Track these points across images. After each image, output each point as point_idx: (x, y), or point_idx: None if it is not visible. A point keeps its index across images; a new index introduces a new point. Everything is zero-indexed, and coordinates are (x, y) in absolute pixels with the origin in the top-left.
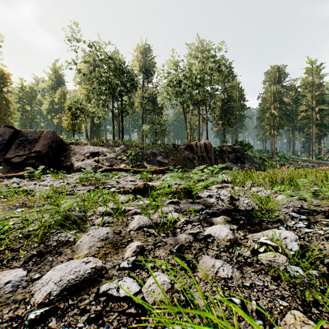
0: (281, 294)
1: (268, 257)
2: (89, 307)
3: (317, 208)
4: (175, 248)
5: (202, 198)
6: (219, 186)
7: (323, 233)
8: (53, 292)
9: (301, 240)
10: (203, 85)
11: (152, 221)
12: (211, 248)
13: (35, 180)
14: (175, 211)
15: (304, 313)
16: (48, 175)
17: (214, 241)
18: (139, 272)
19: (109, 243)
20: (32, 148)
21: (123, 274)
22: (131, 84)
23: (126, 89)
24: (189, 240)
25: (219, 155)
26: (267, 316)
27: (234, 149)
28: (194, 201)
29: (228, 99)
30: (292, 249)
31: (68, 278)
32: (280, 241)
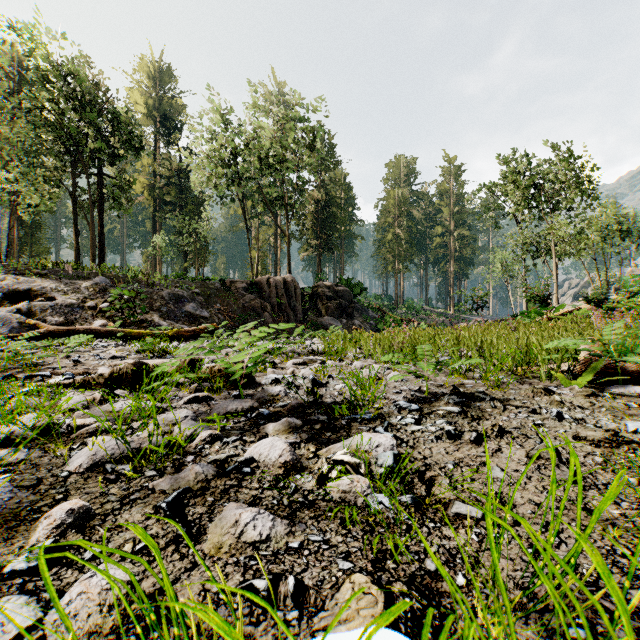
0: (347, 550)
1: (342, 485)
2: None
3: (440, 390)
4: (168, 499)
5: (262, 385)
6: (300, 362)
7: (435, 430)
8: None
9: (403, 446)
10: (281, 168)
11: (129, 447)
12: (247, 485)
13: None
14: (195, 417)
15: (373, 575)
16: None
17: (257, 470)
18: (55, 575)
19: None
20: None
21: (7, 589)
22: (124, 141)
23: (112, 151)
24: (205, 477)
25: (310, 303)
26: (310, 599)
27: (336, 292)
28: (244, 394)
29: (327, 201)
30: (383, 463)
31: None
32: (365, 454)
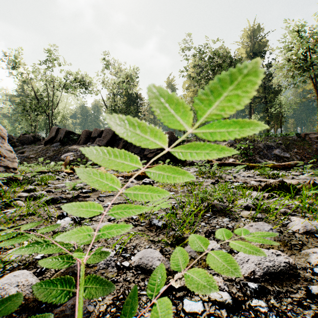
0: None
1: None
2: (305, 303)
3: None
4: None
5: None
6: None
7: None
8: (256, 272)
9: None
10: None
11: None
12: None
13: None
14: None
15: None
16: None
17: None
18: None
19: (279, 241)
20: None
21: None
22: None
23: None
24: None
25: None
26: None
27: None
28: None
29: None
30: None
31: (266, 264)
32: None
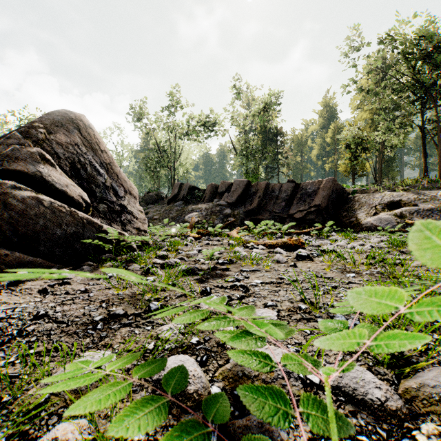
0: None
1: None
2: None
3: None
4: None
5: None
6: None
7: None
8: None
9: None
10: None
11: None
12: None
13: (324, 239)
14: None
15: None
16: (332, 234)
17: None
18: None
19: None
20: (311, 202)
21: None
22: None
23: None
24: None
25: None
26: None
27: None
28: None
29: None
30: None
31: None
32: None
